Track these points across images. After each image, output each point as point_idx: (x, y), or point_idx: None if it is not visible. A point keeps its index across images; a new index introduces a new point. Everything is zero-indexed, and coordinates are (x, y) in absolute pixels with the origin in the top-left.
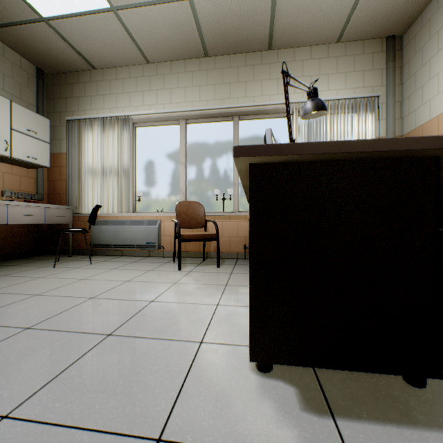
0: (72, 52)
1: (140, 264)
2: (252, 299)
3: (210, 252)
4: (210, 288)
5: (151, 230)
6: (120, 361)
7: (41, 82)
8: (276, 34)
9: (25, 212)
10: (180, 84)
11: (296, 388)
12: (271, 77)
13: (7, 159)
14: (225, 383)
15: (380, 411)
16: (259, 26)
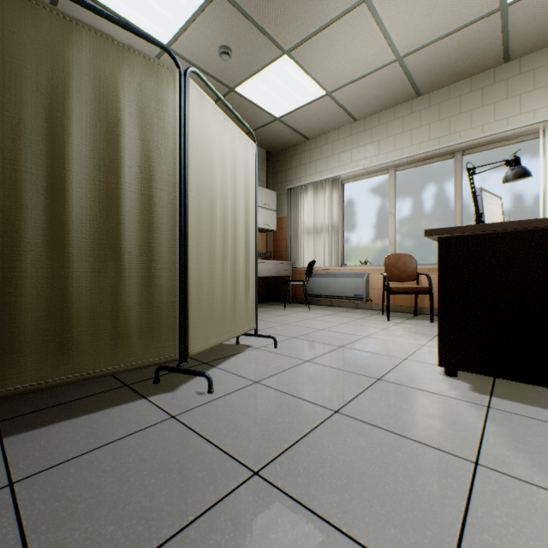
0: (292, 134)
1: (350, 314)
2: (440, 326)
3: (424, 308)
4: (418, 336)
5: (359, 282)
6: (352, 356)
7: (269, 162)
8: (514, 45)
9: (264, 267)
10: (388, 134)
11: (471, 385)
12: (509, 95)
13: None
14: (419, 374)
15: (532, 403)
16: (487, 48)
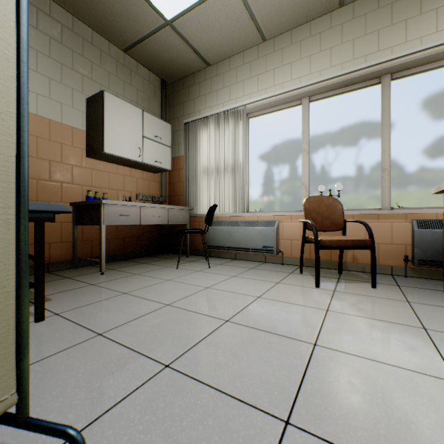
0: (189, 53)
1: (261, 272)
2: None
3: (346, 262)
4: (400, 332)
5: (268, 232)
6: None
7: (163, 92)
8: None
9: (153, 213)
10: (303, 54)
11: None
12: None
13: (140, 165)
14: None
15: None
16: None
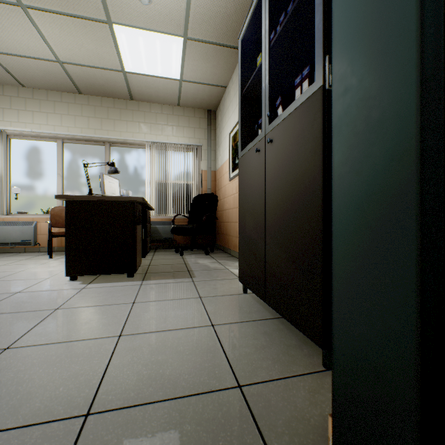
0: None
1: (15, 257)
2: (67, 252)
3: None
4: None
5: (27, 229)
6: None
7: None
8: (134, 94)
9: None
10: (57, 111)
11: (82, 282)
12: (134, 120)
13: None
14: (53, 284)
15: (107, 282)
16: (120, 87)
